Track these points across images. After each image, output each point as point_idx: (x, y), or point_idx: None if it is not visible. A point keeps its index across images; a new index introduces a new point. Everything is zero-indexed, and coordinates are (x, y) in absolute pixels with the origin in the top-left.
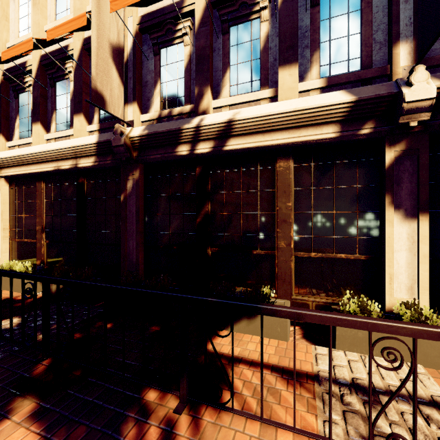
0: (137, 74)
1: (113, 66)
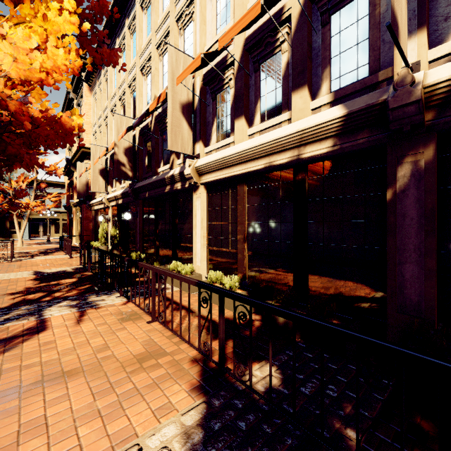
0: None
1: None
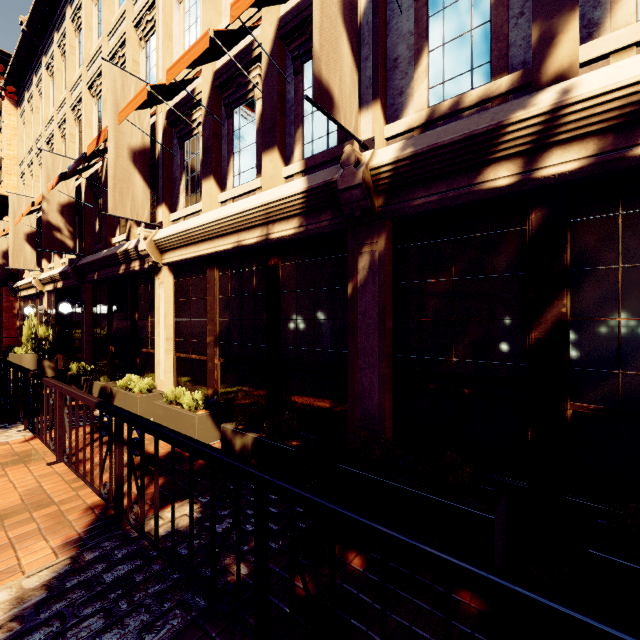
0: (379, 46)
1: (342, 32)
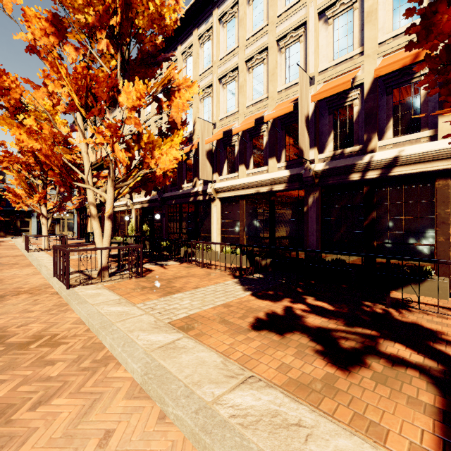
0: (316, 129)
1: (305, 129)
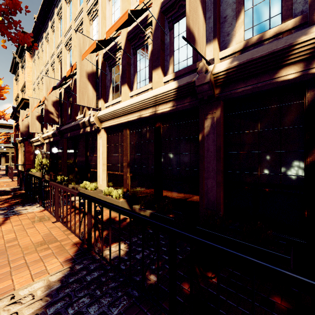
0: (217, 11)
1: (199, 4)
